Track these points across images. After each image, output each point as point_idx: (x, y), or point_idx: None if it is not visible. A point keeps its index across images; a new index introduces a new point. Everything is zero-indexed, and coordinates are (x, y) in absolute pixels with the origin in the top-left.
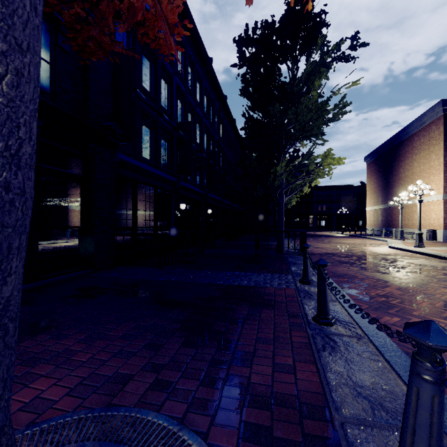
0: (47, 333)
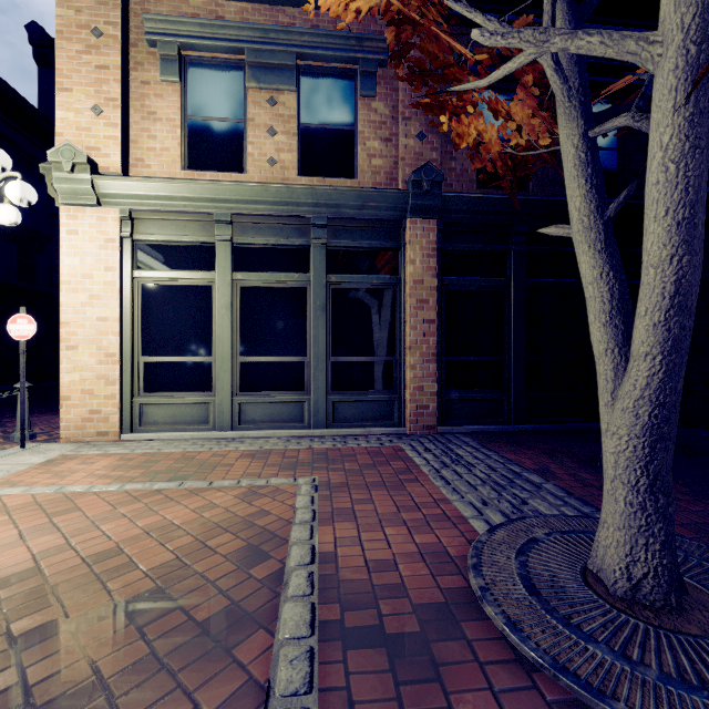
0: None
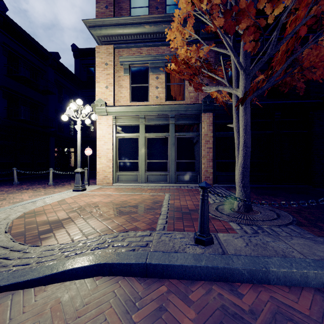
0: (272, 197)
